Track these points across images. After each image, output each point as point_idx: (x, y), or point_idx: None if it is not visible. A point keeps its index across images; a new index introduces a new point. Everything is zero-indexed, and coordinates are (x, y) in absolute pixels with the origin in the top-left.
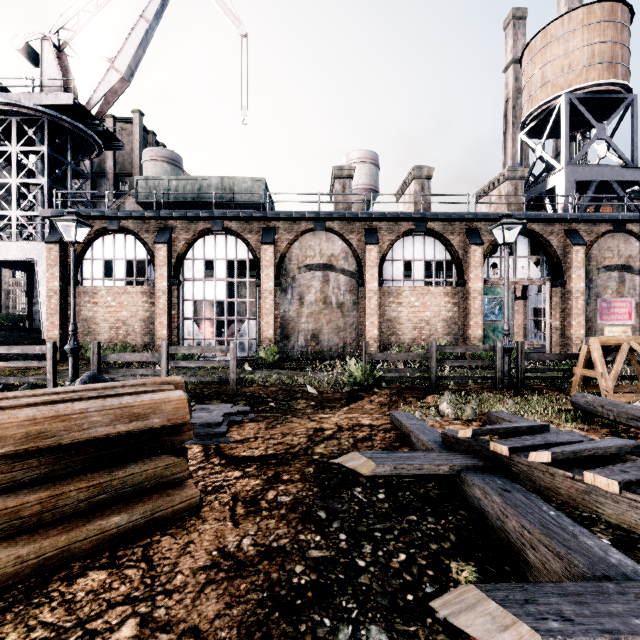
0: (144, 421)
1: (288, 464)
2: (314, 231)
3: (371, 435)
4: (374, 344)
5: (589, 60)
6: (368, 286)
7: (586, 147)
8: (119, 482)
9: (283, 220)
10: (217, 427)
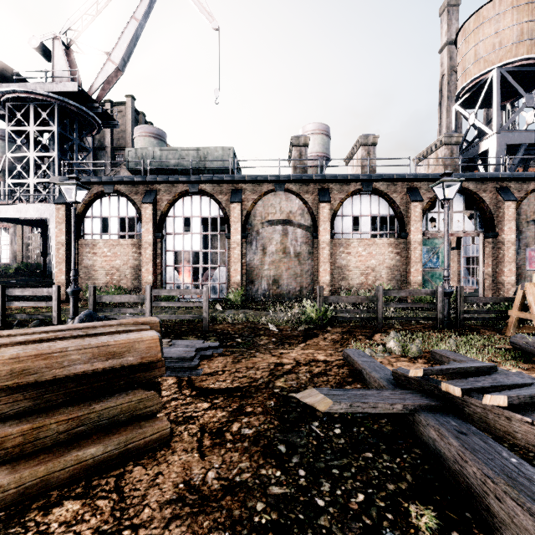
0: (119, 359)
1: (251, 397)
2: (275, 192)
3: (326, 370)
4: (326, 288)
5: (518, 37)
6: (321, 238)
7: (515, 114)
8: (96, 415)
9: (249, 183)
10: (190, 361)
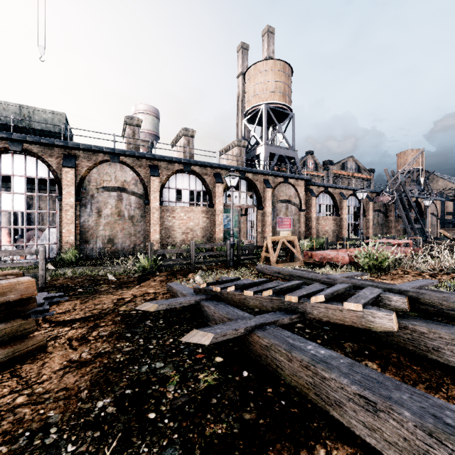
0: (3, 297)
1: (103, 318)
2: (110, 162)
3: (155, 297)
4: (156, 244)
5: (275, 89)
6: (152, 205)
7: (273, 135)
8: None
9: (83, 150)
10: (40, 307)
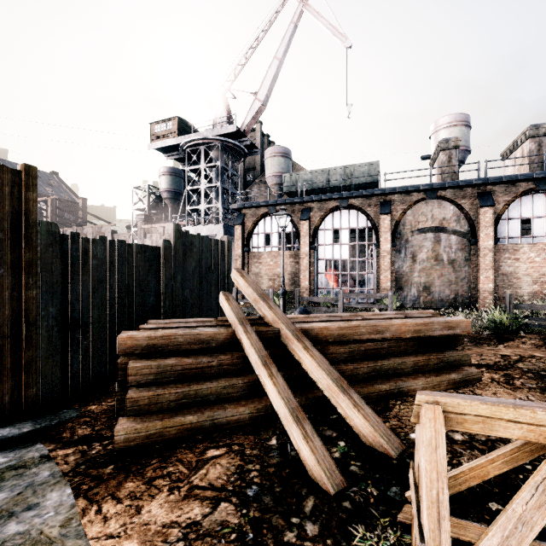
0: (453, 330)
1: (508, 370)
2: (426, 200)
3: None
4: (489, 296)
5: None
6: (482, 244)
7: None
8: (446, 359)
9: (398, 194)
10: None
